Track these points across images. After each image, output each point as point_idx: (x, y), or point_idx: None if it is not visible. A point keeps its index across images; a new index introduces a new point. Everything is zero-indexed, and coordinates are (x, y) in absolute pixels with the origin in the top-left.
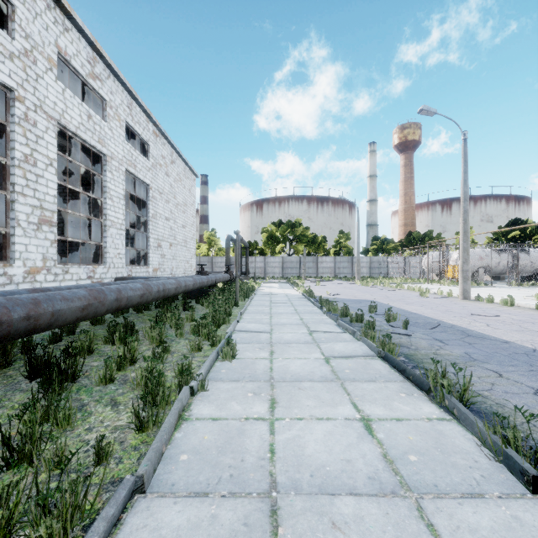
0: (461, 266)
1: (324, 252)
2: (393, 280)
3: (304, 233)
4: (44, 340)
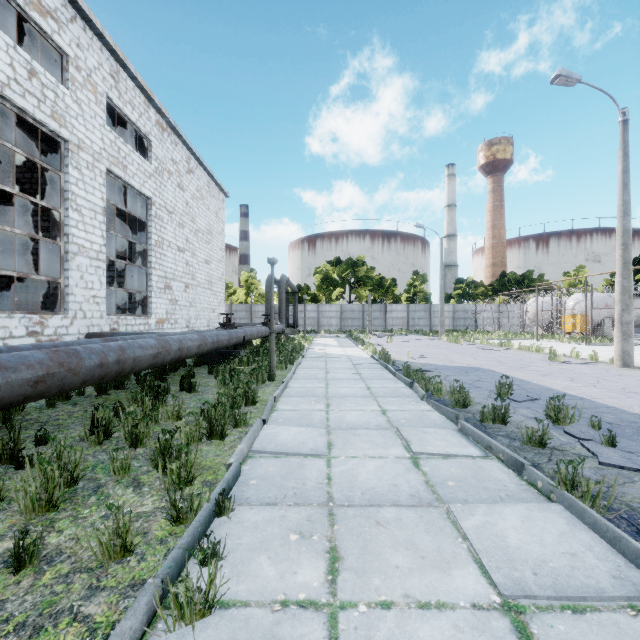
0: (618, 316)
1: (393, 299)
2: (489, 335)
3: (369, 274)
4: None
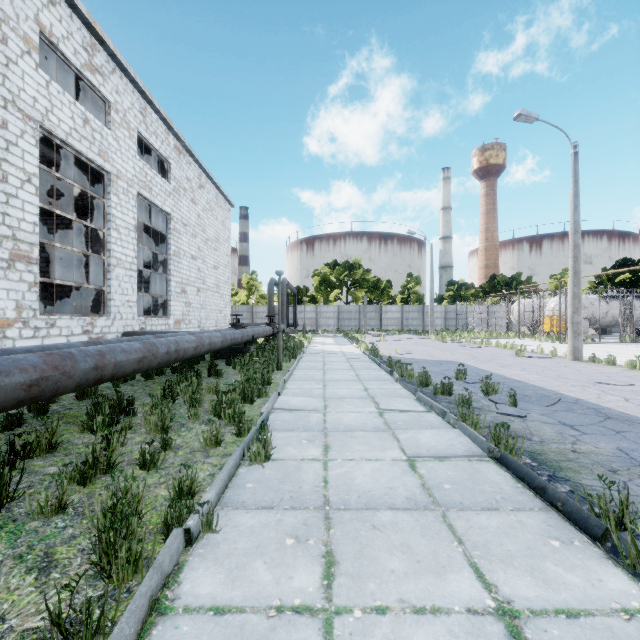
0: (570, 317)
1: (388, 300)
2: (476, 334)
3: (365, 276)
4: None
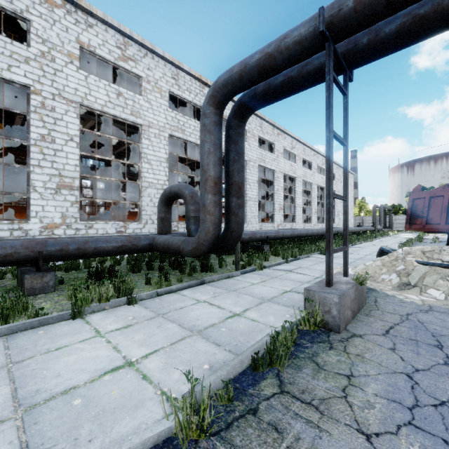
0: None
1: None
2: None
3: None
4: None
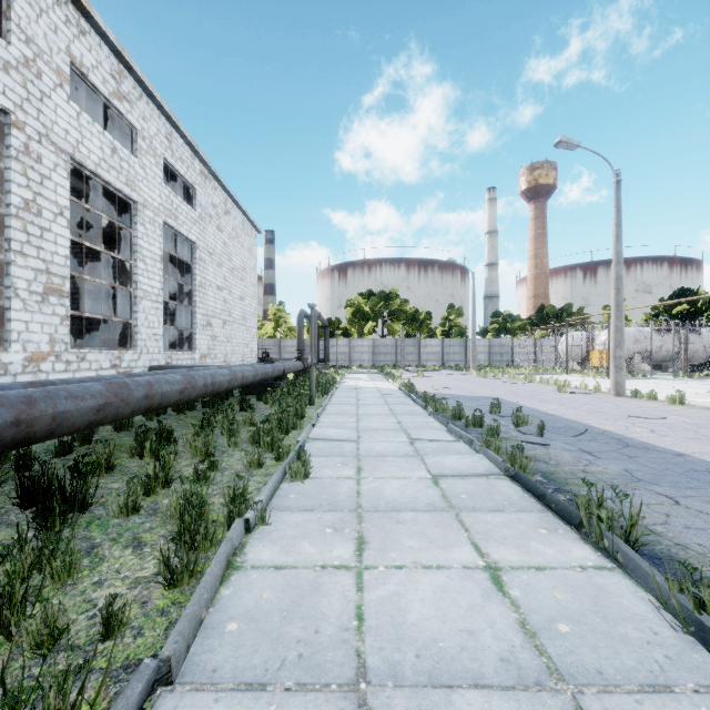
0: (612, 352)
1: (428, 333)
2: (521, 370)
3: (402, 307)
4: (49, 451)
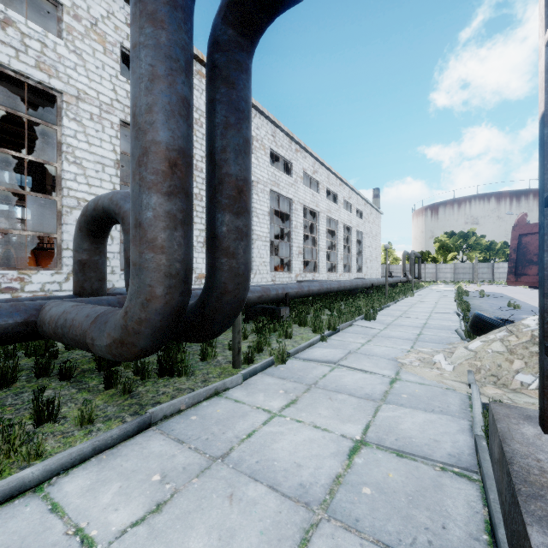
0: None
1: (504, 258)
2: None
3: (477, 242)
4: None
